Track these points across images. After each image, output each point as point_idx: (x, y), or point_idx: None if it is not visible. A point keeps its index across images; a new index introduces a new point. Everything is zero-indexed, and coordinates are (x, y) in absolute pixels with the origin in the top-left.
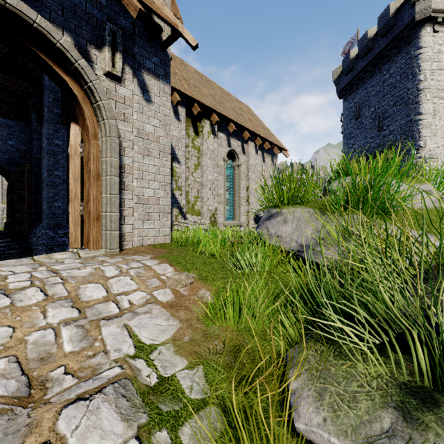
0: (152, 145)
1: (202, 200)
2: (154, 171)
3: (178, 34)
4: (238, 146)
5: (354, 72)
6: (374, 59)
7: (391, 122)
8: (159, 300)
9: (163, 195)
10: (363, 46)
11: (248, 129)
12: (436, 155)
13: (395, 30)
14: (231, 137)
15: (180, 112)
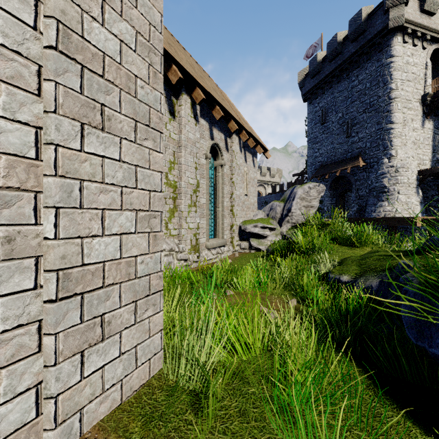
0: (113, 96)
1: (180, 214)
2: (119, 177)
3: None
4: (221, 139)
5: (320, 75)
6: (343, 64)
7: (360, 129)
8: None
9: (144, 245)
10: (332, 49)
11: (234, 118)
12: (407, 165)
13: (367, 36)
14: (214, 126)
15: None
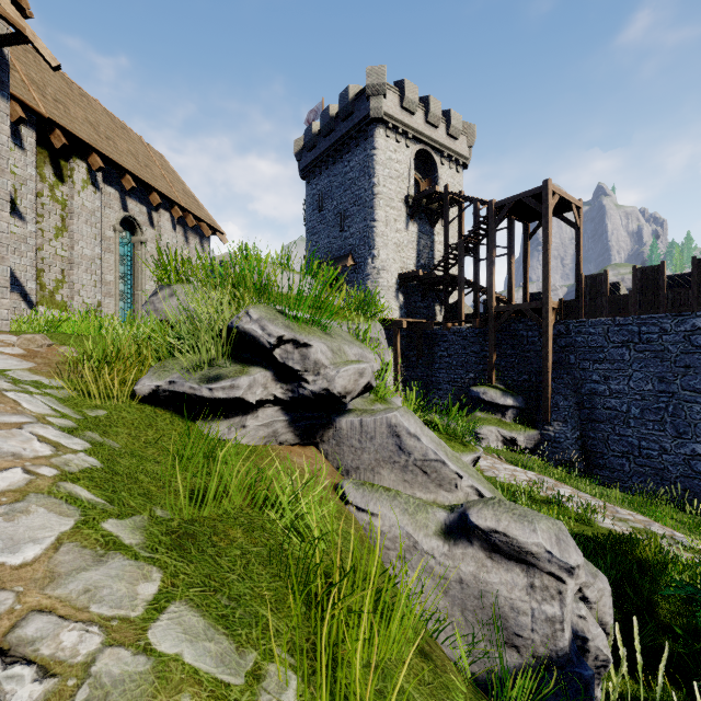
0: None
1: (71, 286)
2: None
3: (26, 39)
4: (141, 212)
5: (317, 151)
6: (336, 143)
7: (352, 223)
8: (6, 352)
9: None
10: (326, 123)
11: (158, 190)
12: (387, 268)
13: (354, 119)
14: (128, 196)
15: (25, 135)
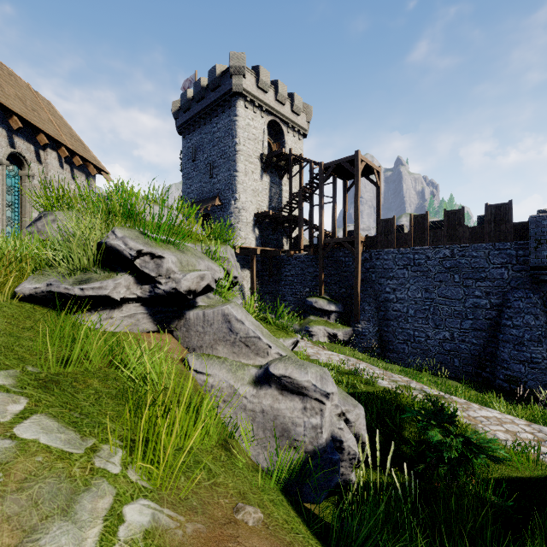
0: None
1: None
2: None
3: None
4: (29, 150)
5: (191, 113)
6: (206, 108)
7: (219, 172)
8: None
9: None
10: (198, 91)
11: (45, 132)
12: (246, 208)
13: (221, 91)
14: (16, 135)
15: None
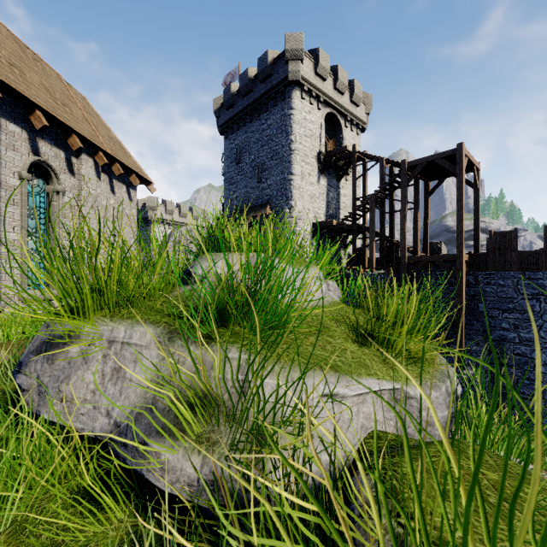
0: None
1: None
2: None
3: None
4: (58, 157)
5: (235, 109)
6: (254, 103)
7: (269, 176)
8: None
9: None
10: (244, 83)
11: (78, 133)
12: (303, 217)
13: (273, 81)
14: (40, 137)
15: None
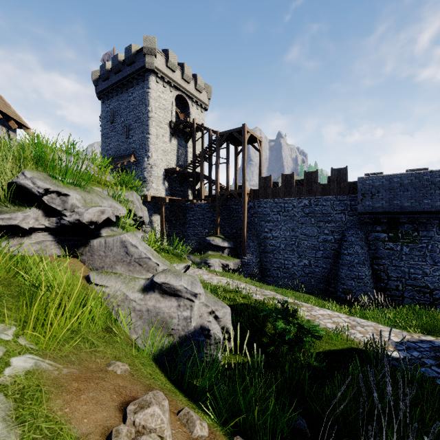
0: None
1: None
2: None
3: None
4: None
5: (109, 82)
6: (123, 79)
7: (134, 134)
8: None
9: None
10: (115, 64)
11: None
12: (157, 164)
13: (136, 66)
14: None
15: None
